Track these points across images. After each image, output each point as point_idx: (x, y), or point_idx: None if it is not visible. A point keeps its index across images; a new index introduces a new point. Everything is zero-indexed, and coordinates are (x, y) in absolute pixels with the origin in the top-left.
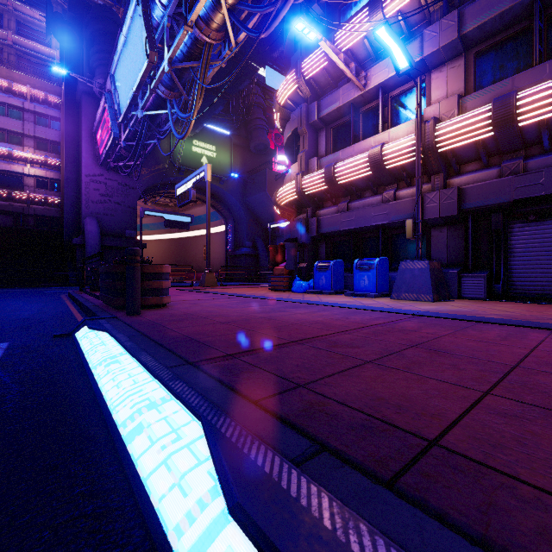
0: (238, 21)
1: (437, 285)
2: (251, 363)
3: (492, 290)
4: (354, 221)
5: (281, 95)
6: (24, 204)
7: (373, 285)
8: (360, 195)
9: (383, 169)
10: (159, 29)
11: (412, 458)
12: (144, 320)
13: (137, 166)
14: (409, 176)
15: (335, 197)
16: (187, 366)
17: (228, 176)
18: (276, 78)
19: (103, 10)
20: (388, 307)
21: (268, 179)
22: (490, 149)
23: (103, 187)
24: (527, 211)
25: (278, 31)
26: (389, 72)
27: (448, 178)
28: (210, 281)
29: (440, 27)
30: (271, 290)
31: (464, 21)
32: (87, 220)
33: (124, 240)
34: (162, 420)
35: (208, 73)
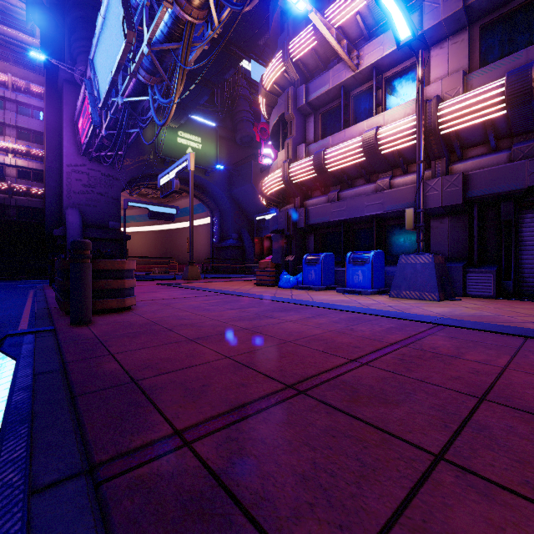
0: None
1: (443, 282)
2: (211, 469)
3: (502, 287)
4: (346, 211)
5: (267, 79)
6: (5, 195)
7: (369, 280)
8: (352, 183)
9: (378, 154)
10: (138, 9)
11: None
12: (87, 335)
13: (120, 156)
14: (405, 162)
15: (325, 187)
16: (77, 483)
17: (213, 168)
18: (262, 73)
19: None
20: (393, 310)
21: (254, 171)
22: (499, 131)
23: (85, 177)
24: None
25: (263, 17)
26: (384, 50)
27: (449, 164)
28: (194, 274)
29: None
30: (256, 284)
31: None
32: (69, 211)
33: (107, 231)
34: None
35: (190, 57)
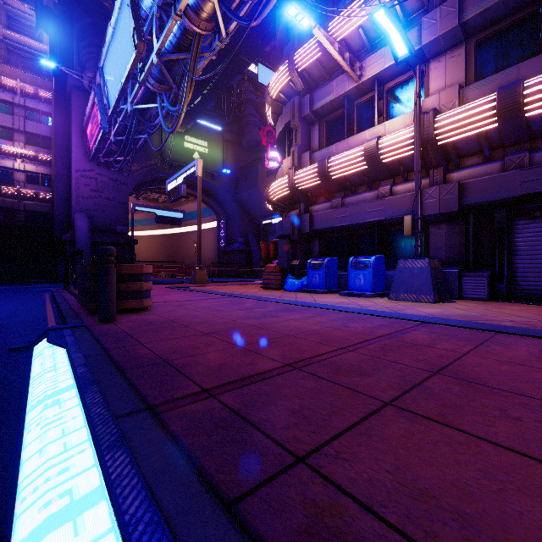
0: (228, 10)
1: (438, 286)
2: (231, 407)
3: (495, 290)
4: (349, 217)
5: (273, 88)
6: (14, 200)
7: (370, 284)
8: (355, 190)
9: (379, 163)
10: (147, 20)
11: None
12: (116, 330)
13: (128, 161)
14: (406, 170)
15: (329, 193)
16: (144, 414)
17: (220, 172)
18: (268, 76)
19: (93, 4)
20: (388, 310)
21: (260, 175)
22: (493, 142)
23: (93, 182)
24: (532, 207)
25: (270, 24)
26: (385, 63)
27: (447, 173)
28: (201, 278)
29: (439, 14)
30: (262, 288)
31: (465, 7)
32: (77, 215)
33: (115, 236)
34: None
35: (198, 66)
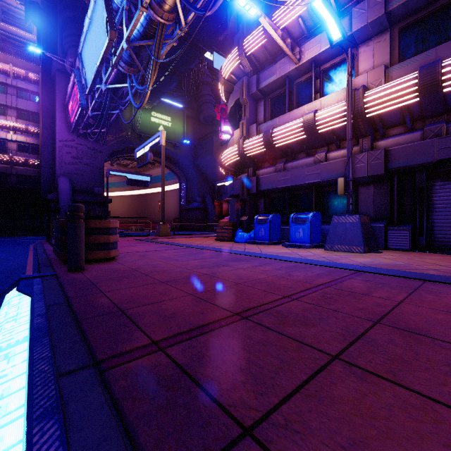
0: (187, 2)
1: (367, 238)
2: (178, 363)
3: (416, 242)
4: (290, 179)
5: (225, 70)
6: (7, 165)
7: (308, 236)
8: (295, 157)
9: (316, 133)
10: (119, 12)
11: None
12: (82, 278)
13: (103, 132)
14: (338, 139)
15: (273, 159)
16: (88, 371)
17: (181, 142)
18: (222, 62)
19: (74, 0)
20: (325, 260)
21: (215, 145)
22: (414, 114)
23: (74, 151)
24: (448, 170)
25: (223, 17)
26: (321, 47)
27: (374, 141)
28: (165, 231)
29: (368, 4)
30: (216, 240)
31: None
32: (60, 179)
33: (93, 196)
34: None
35: (162, 51)
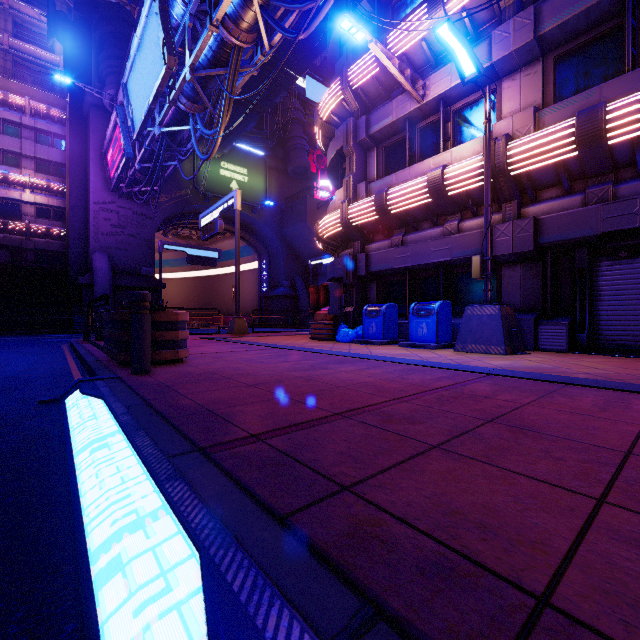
0: (272, 20)
1: (510, 335)
2: (280, 449)
3: (576, 340)
4: (410, 257)
5: (324, 108)
6: (22, 237)
7: (433, 333)
8: (418, 226)
9: (444, 196)
10: (179, 30)
11: (516, 636)
12: (152, 381)
13: (155, 191)
14: (475, 204)
15: (388, 229)
16: (195, 454)
17: (262, 204)
18: (318, 90)
19: (114, 9)
20: (452, 362)
21: (309, 208)
22: (573, 172)
23: (114, 217)
24: (617, 246)
25: (320, 33)
26: (452, 81)
27: (522, 207)
28: (240, 328)
29: (513, 26)
30: (311, 339)
31: (542, 19)
32: (96, 255)
33: (140, 278)
34: (147, 549)
35: (237, 82)
